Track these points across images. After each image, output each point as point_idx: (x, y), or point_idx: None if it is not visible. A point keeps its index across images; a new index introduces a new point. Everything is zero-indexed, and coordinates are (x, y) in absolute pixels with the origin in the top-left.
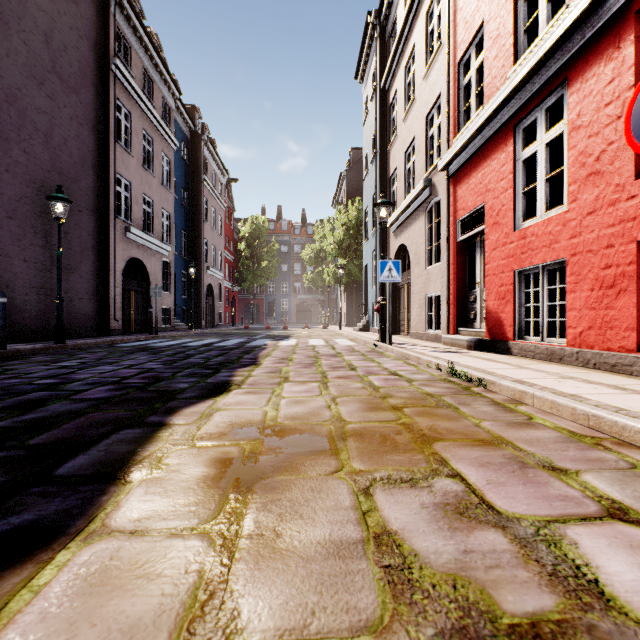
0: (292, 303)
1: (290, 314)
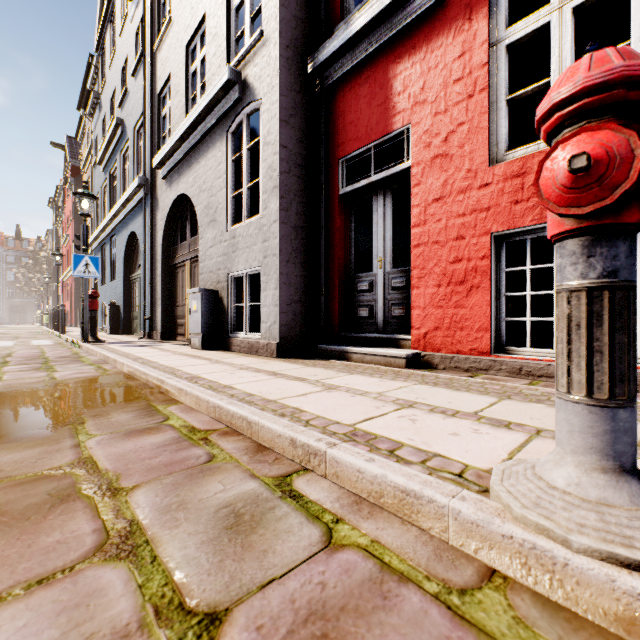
0: (5, 305)
1: (3, 315)
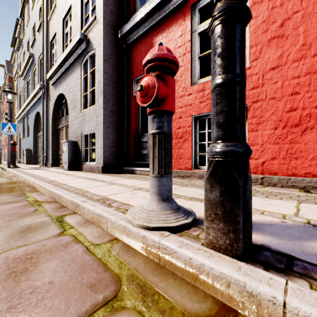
0: None
1: None
